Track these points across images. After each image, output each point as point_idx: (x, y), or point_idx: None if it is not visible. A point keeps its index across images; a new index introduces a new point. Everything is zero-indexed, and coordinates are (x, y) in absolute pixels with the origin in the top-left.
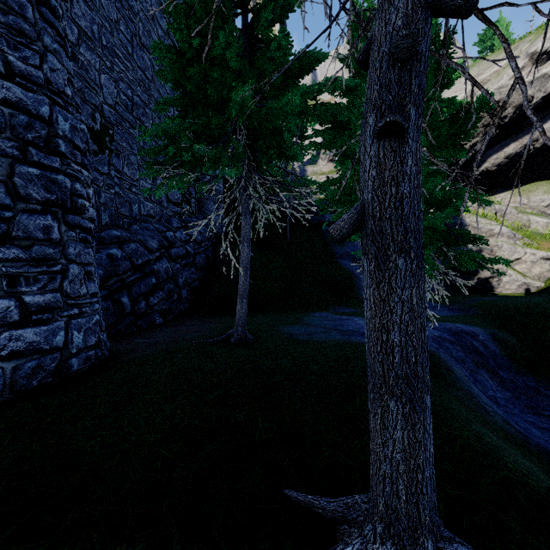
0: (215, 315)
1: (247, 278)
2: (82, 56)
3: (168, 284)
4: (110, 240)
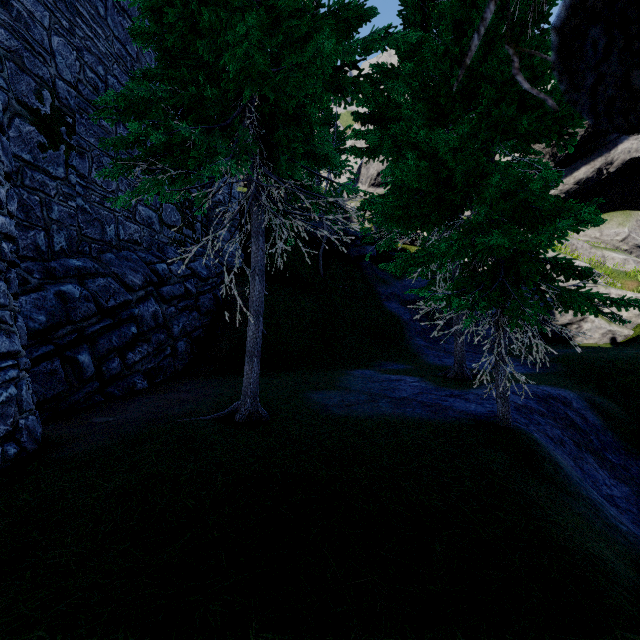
0: (222, 375)
1: (258, 328)
2: (18, 3)
3: (158, 334)
4: (65, 272)
